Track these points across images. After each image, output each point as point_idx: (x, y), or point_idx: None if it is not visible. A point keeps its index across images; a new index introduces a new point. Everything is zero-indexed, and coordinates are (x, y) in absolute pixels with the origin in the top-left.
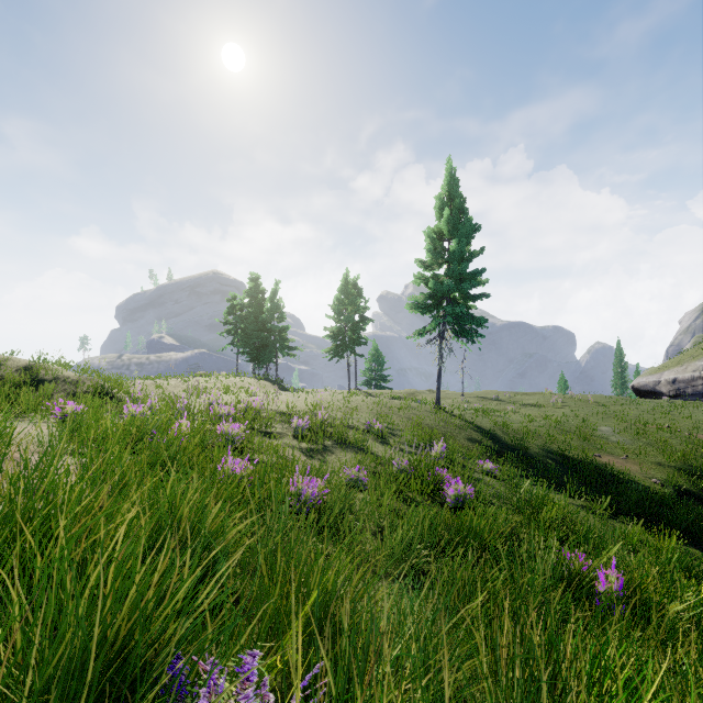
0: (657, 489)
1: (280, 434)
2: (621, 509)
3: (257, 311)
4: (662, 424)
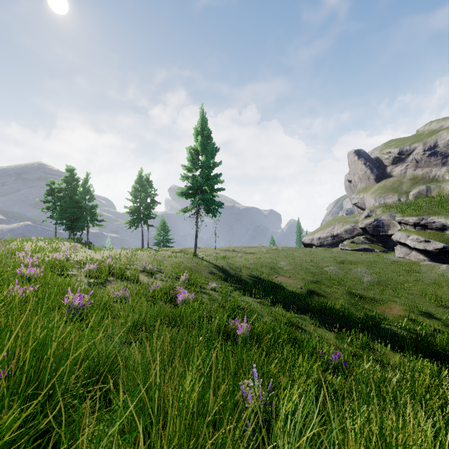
0: (299, 291)
1: (75, 275)
2: (278, 301)
3: (72, 193)
4: (309, 259)
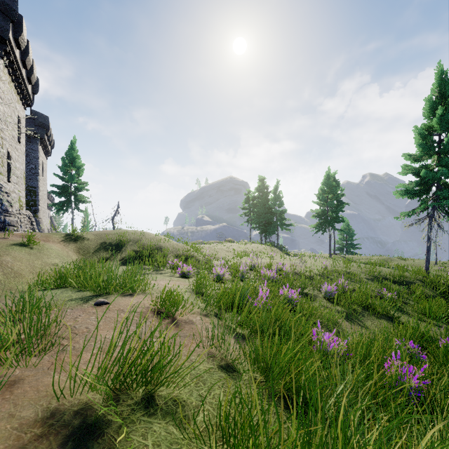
0: None
1: (314, 296)
2: None
3: (264, 200)
4: None
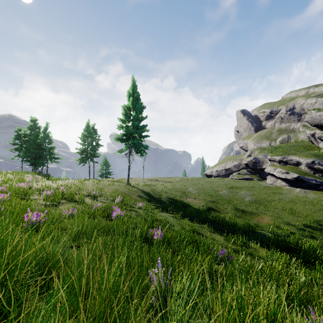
0: (201, 208)
1: (35, 199)
2: (186, 215)
3: (35, 138)
4: (209, 186)
